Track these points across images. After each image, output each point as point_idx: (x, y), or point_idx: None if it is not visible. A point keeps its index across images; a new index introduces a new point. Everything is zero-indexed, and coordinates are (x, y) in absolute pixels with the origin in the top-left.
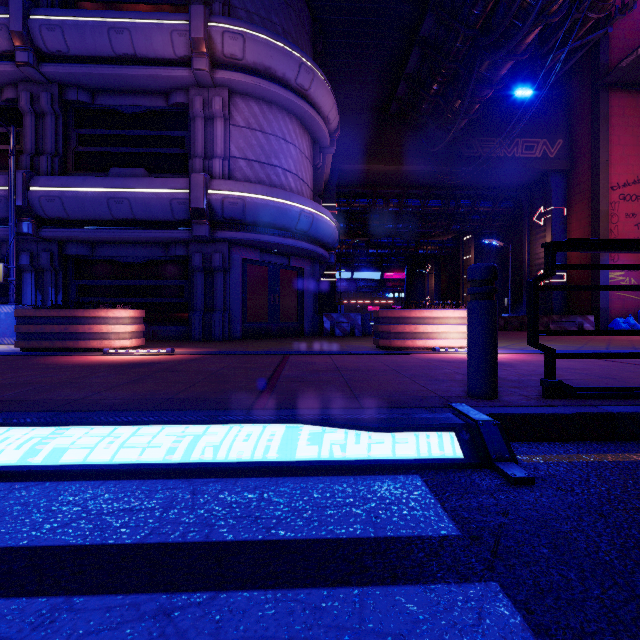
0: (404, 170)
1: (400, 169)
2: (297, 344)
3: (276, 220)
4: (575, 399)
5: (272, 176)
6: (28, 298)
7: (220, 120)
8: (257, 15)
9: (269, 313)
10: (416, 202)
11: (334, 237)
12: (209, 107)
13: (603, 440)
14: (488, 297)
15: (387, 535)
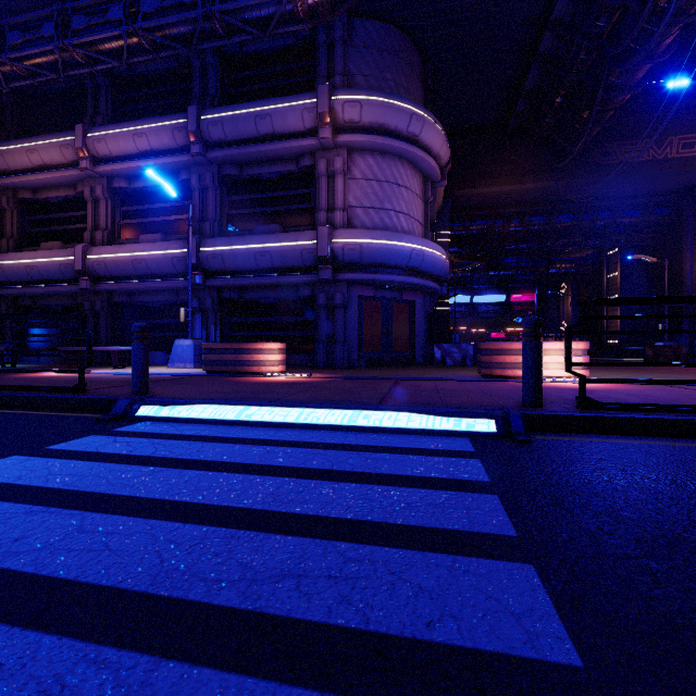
0: (525, 188)
1: (521, 188)
2: (408, 372)
3: (389, 260)
4: (601, 410)
5: (385, 219)
6: (197, 333)
7: (340, 176)
8: (372, 76)
9: (382, 344)
10: (542, 219)
11: (445, 270)
12: (331, 166)
13: (606, 434)
14: (534, 339)
15: (441, 449)
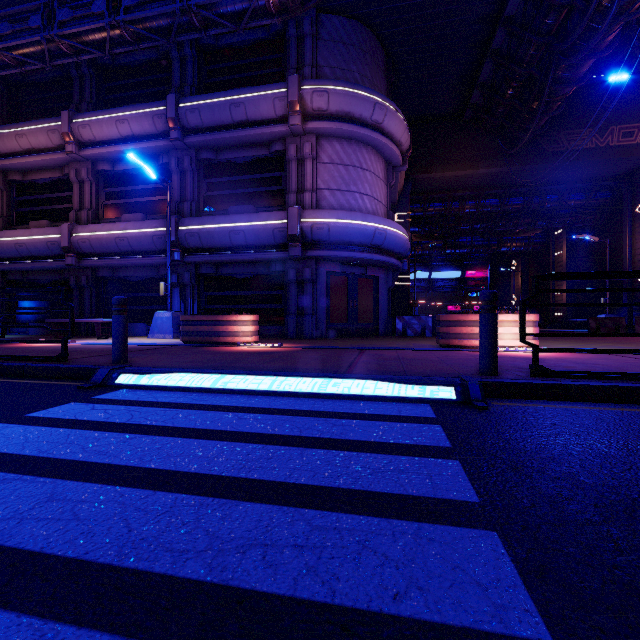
0: (480, 173)
1: (475, 173)
2: (372, 342)
3: (354, 239)
4: (552, 378)
5: (351, 201)
6: (176, 306)
7: (309, 160)
8: (338, 68)
9: (348, 316)
10: (495, 202)
11: (406, 247)
12: (301, 151)
13: (558, 400)
14: (490, 311)
15: (404, 415)
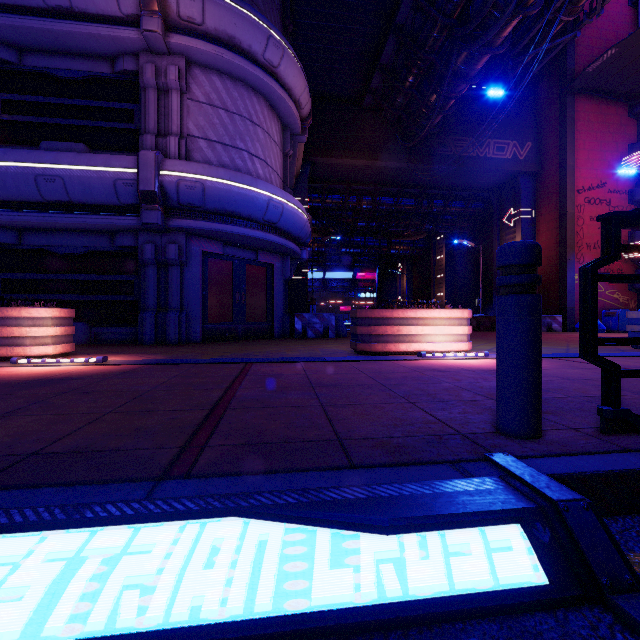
0: (378, 166)
1: (374, 165)
2: (264, 348)
3: (241, 208)
4: None
5: (237, 160)
6: None
7: (176, 93)
8: None
9: (234, 313)
10: (389, 200)
11: (306, 231)
12: (163, 77)
13: None
14: (530, 290)
15: None
